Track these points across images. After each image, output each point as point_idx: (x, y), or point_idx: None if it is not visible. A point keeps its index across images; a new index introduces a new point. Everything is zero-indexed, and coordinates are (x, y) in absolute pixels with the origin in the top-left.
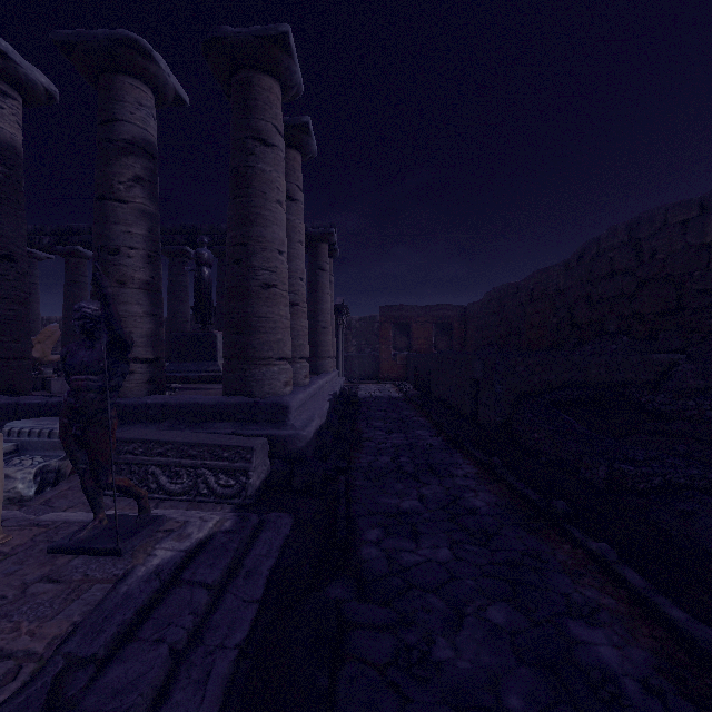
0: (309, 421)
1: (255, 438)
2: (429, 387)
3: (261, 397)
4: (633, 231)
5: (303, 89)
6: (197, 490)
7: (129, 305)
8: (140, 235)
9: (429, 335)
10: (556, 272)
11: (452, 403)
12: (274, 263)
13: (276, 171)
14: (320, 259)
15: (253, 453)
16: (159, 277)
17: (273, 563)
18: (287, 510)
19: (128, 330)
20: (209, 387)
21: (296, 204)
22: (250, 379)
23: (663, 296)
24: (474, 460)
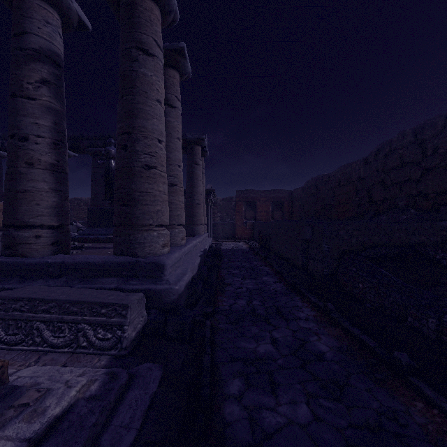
0: (182, 275)
1: (132, 294)
2: (270, 244)
3: (143, 257)
4: (419, 134)
5: (178, 17)
6: (77, 343)
7: (36, 182)
8: (46, 126)
9: (268, 209)
10: (358, 165)
11: (287, 256)
12: (154, 149)
13: (156, 76)
14: (195, 157)
15: (127, 309)
16: (64, 161)
17: (132, 438)
18: (158, 359)
19: (35, 203)
20: (111, 246)
21: (175, 110)
22: (134, 242)
23: (444, 180)
24: (310, 303)
